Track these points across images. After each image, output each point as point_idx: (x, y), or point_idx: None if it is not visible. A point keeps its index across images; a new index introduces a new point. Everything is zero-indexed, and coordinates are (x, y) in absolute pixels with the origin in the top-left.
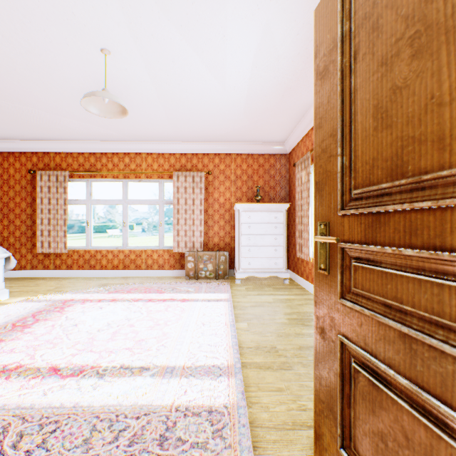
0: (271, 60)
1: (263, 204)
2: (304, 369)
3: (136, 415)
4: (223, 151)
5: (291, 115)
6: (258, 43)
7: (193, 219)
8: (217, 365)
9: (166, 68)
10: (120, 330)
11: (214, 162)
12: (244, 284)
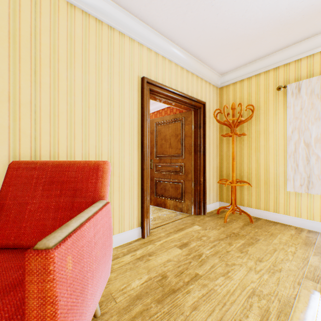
0: None
1: None
2: None
3: None
4: None
5: None
6: None
7: None
8: None
9: None
10: None
11: None
12: None
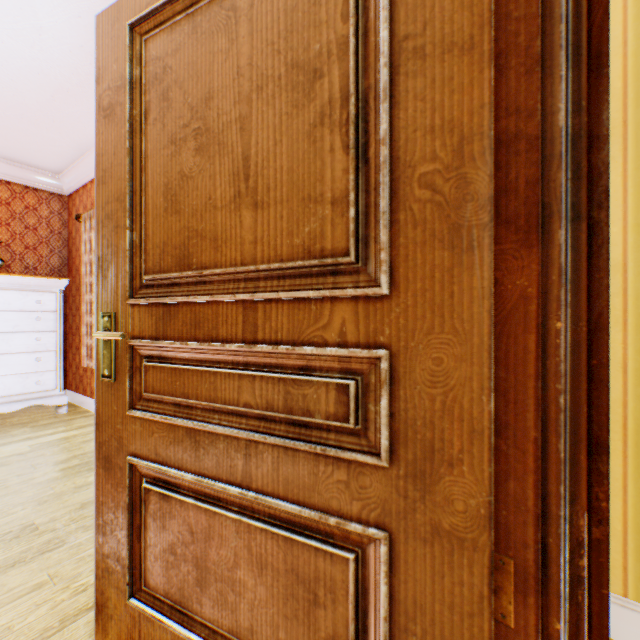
0: (27, 25)
1: (9, 276)
2: (89, 533)
3: None
4: None
5: (73, 136)
6: None
7: None
8: None
9: None
10: None
11: None
12: None
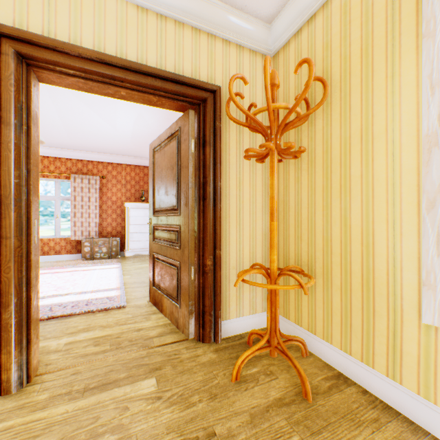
0: (145, 124)
1: (146, 204)
2: None
3: (72, 303)
4: (116, 161)
5: None
6: (136, 118)
7: (89, 213)
8: (111, 288)
9: (74, 115)
10: (41, 286)
11: (108, 169)
12: (132, 260)
